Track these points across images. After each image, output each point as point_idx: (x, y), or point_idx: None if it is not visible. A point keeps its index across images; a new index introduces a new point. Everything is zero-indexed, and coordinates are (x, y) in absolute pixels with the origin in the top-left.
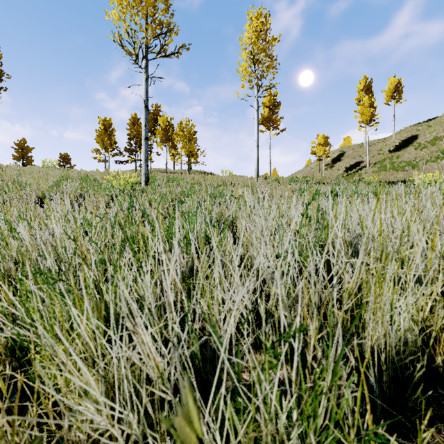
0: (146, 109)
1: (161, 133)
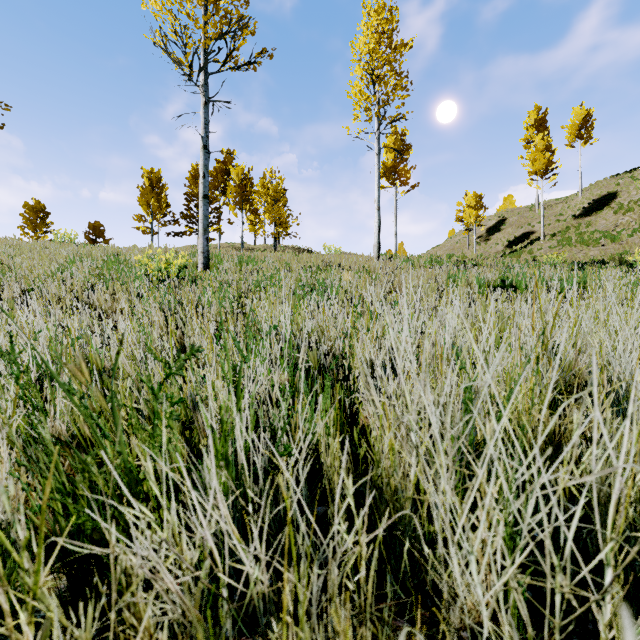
0: (204, 151)
1: (235, 191)
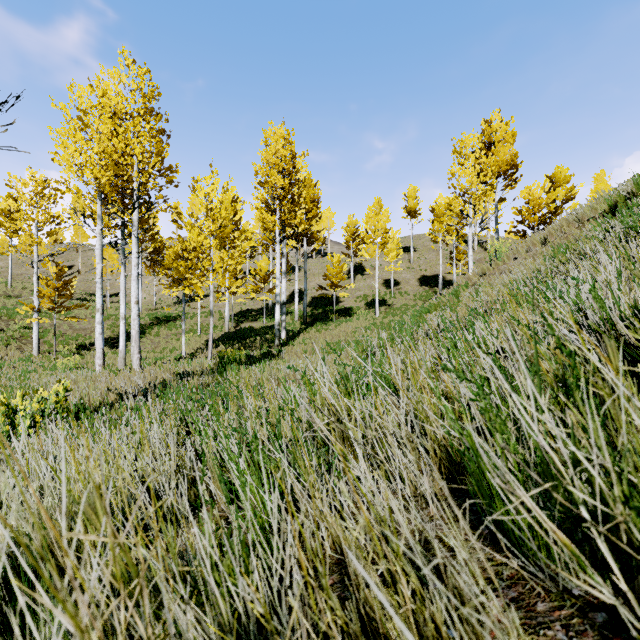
0: None
1: None
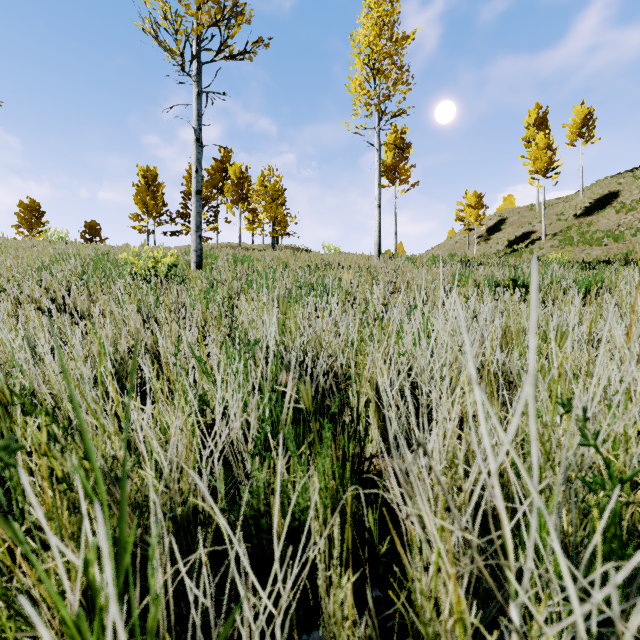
0: (197, 145)
1: (232, 189)
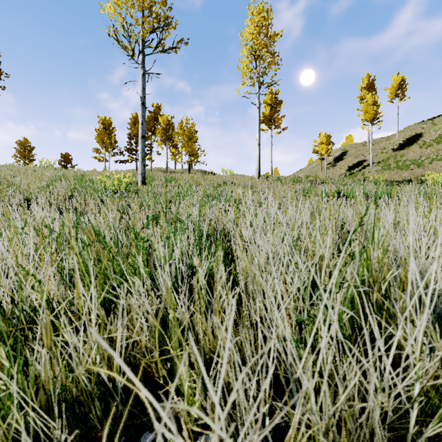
0: (142, 107)
1: (162, 132)
